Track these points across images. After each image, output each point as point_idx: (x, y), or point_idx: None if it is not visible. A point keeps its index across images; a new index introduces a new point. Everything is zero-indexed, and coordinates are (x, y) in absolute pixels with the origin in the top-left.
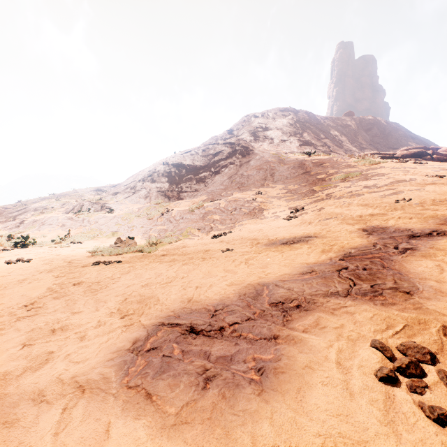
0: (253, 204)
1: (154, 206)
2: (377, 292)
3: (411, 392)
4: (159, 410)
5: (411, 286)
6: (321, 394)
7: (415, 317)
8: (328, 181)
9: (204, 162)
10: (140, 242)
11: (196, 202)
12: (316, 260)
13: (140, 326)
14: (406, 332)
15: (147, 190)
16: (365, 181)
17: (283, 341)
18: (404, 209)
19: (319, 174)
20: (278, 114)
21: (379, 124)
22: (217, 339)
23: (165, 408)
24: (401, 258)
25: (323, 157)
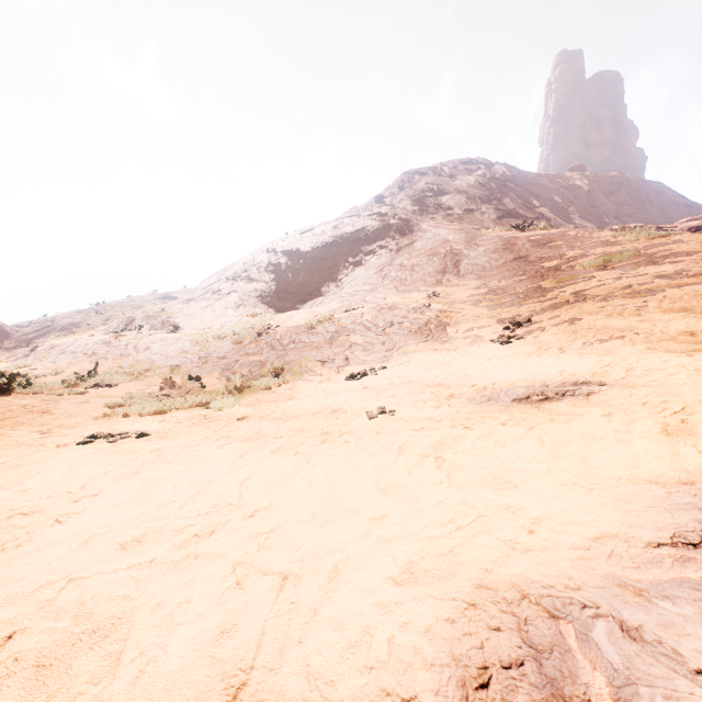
0: (426, 315)
1: (246, 320)
2: None
3: None
4: None
5: None
6: None
7: None
8: (569, 270)
9: (335, 246)
10: (214, 384)
11: (320, 314)
12: (678, 467)
13: None
14: None
15: (240, 294)
16: (654, 267)
17: None
18: None
19: (546, 259)
20: (459, 169)
21: (630, 184)
22: None
23: None
24: None
25: (549, 231)
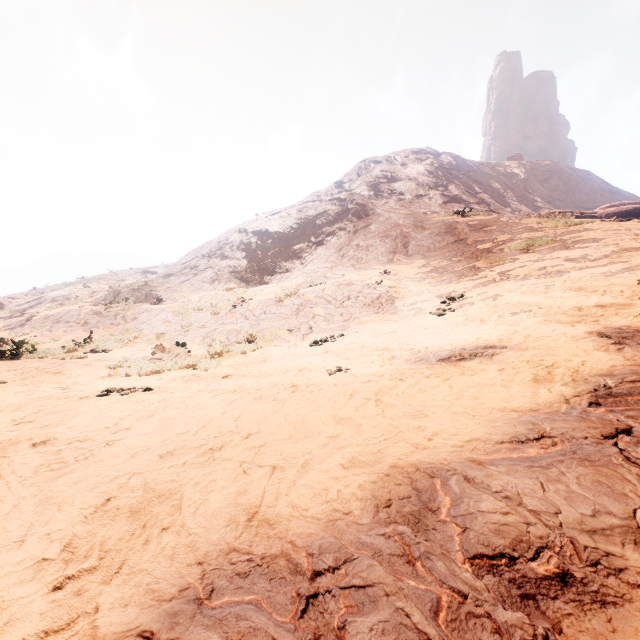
0: (378, 291)
1: (222, 294)
2: None
3: None
4: None
5: None
6: None
7: None
8: (498, 252)
9: (300, 228)
10: (196, 350)
11: (287, 288)
12: (532, 401)
13: None
14: None
15: (215, 270)
16: (565, 251)
17: None
18: None
19: (481, 242)
20: (410, 158)
21: (561, 172)
22: None
23: None
24: None
25: (485, 217)
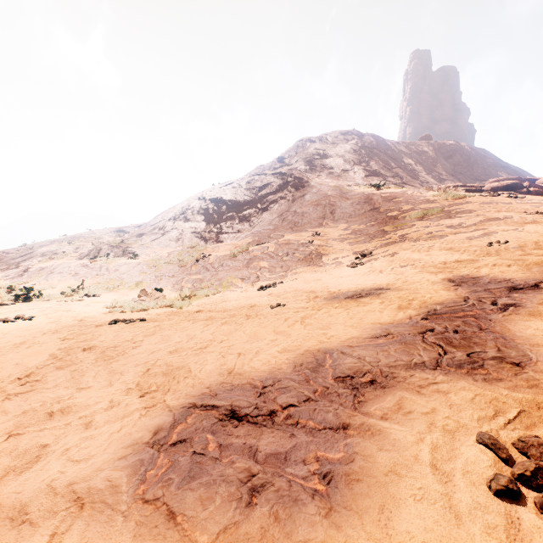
0: (310, 248)
1: (187, 250)
2: (476, 364)
3: (542, 514)
4: (186, 538)
5: (521, 356)
6: (414, 516)
7: (533, 399)
8: (402, 219)
9: (248, 196)
10: (169, 294)
11: (239, 246)
12: (392, 319)
13: (164, 408)
14: (522, 421)
15: (179, 231)
16: (448, 220)
17: (356, 433)
18: (500, 254)
19: (390, 211)
20: (339, 138)
21: (462, 150)
22: (266, 427)
23: (194, 536)
24: (502, 316)
25: (395, 190)
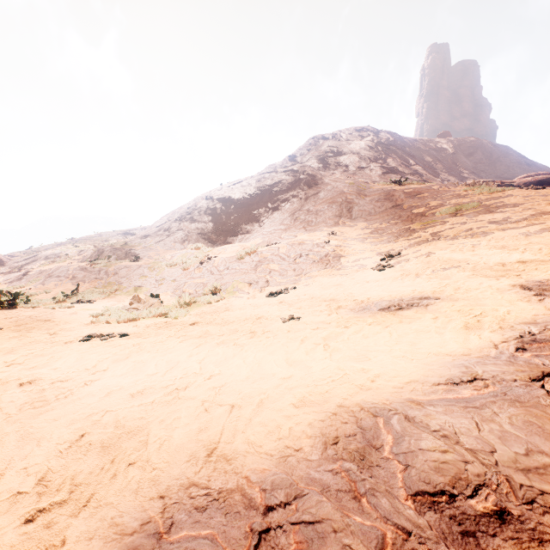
0: (326, 249)
1: (191, 252)
2: None
3: None
4: None
5: None
6: None
7: None
8: (431, 216)
9: (258, 195)
10: (168, 300)
11: (247, 247)
12: (464, 347)
13: None
14: None
15: (185, 232)
16: (489, 215)
17: None
18: None
19: (416, 207)
20: (353, 135)
21: (484, 147)
22: None
23: None
24: None
25: (419, 185)
